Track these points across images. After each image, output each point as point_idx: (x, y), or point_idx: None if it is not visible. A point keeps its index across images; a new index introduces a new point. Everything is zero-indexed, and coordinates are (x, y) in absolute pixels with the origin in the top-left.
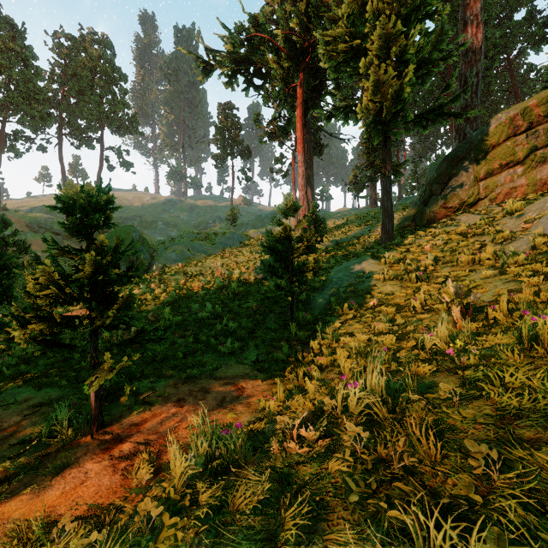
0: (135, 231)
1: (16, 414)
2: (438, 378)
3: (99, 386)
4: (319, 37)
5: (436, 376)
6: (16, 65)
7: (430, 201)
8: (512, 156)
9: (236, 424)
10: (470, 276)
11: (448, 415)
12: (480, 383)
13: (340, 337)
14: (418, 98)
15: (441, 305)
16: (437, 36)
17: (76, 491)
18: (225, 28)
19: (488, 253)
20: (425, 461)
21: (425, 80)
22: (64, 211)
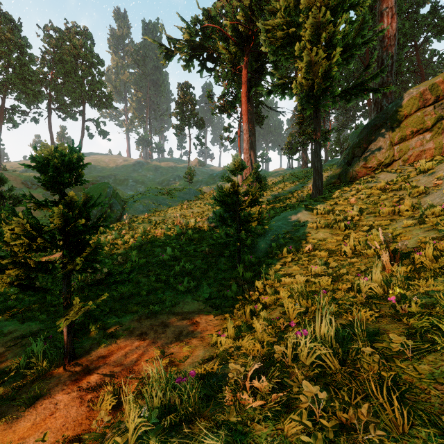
0: (109, 187)
1: (1, 346)
2: (381, 324)
3: (74, 320)
4: (261, 26)
5: (378, 321)
6: (14, 52)
7: (352, 162)
8: (422, 124)
9: (190, 372)
10: (391, 225)
11: (404, 372)
12: (427, 333)
13: (281, 278)
14: (341, 78)
15: (369, 250)
16: (359, 24)
17: (45, 423)
18: (183, 21)
19: (406, 206)
20: (394, 433)
21: (349, 61)
22: (39, 169)
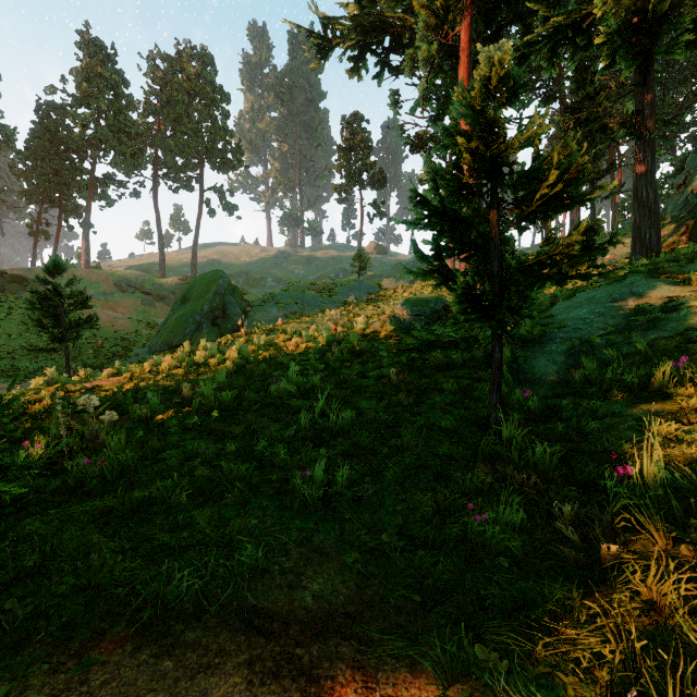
0: (223, 277)
1: None
2: None
3: None
4: None
5: None
6: (105, 94)
7: None
8: None
9: None
10: None
11: None
12: None
13: None
14: None
15: None
16: None
17: None
18: None
19: None
20: None
21: None
22: None
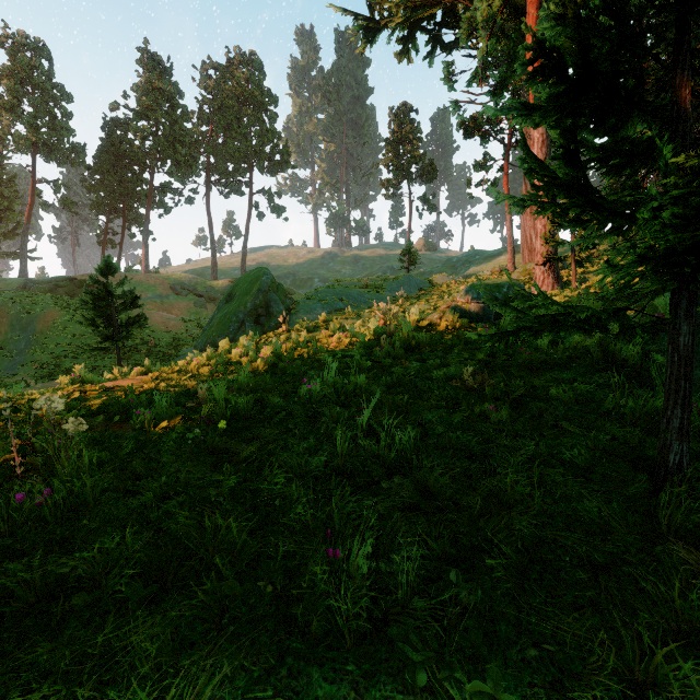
0: (267, 273)
1: None
2: None
3: None
4: None
5: None
6: (162, 106)
7: None
8: None
9: None
10: None
11: None
12: None
13: None
14: None
15: None
16: None
17: None
18: None
19: None
20: None
21: None
22: None
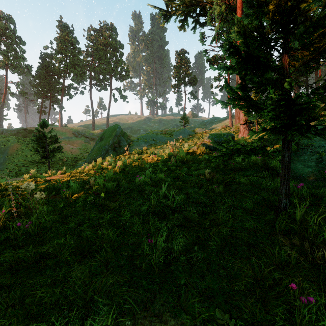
0: (119, 127)
1: None
2: None
3: None
4: None
5: None
6: (69, 48)
7: None
8: None
9: None
10: None
11: None
12: None
13: None
14: None
15: None
16: None
17: None
18: None
19: None
20: None
21: None
22: None
